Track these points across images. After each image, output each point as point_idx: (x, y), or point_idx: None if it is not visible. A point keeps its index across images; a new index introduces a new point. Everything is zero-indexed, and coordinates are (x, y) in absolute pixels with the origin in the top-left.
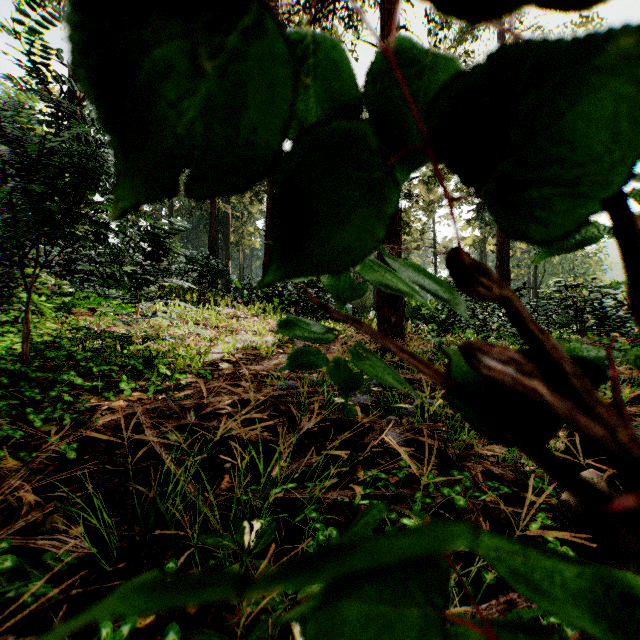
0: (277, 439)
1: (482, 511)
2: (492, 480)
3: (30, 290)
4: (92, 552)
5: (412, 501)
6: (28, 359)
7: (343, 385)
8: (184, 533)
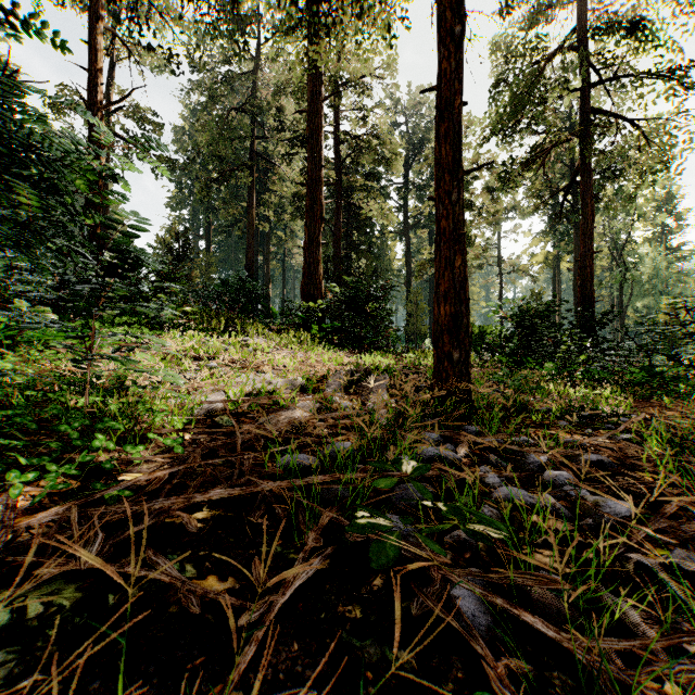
0: (244, 602)
1: None
2: None
3: None
4: None
5: None
6: None
7: None
8: None
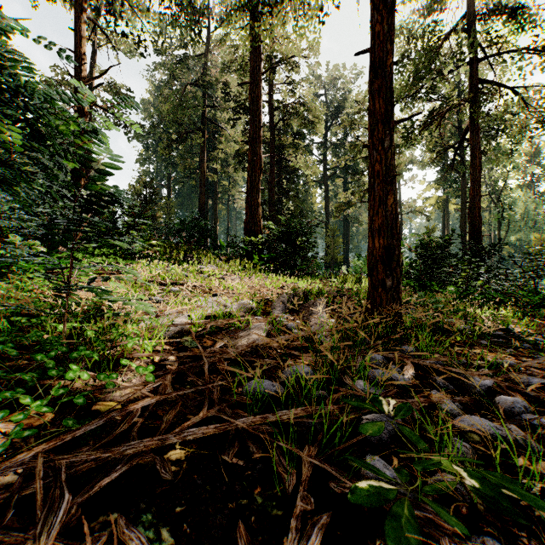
0: None
1: None
2: None
3: None
4: None
5: None
6: None
7: None
8: None
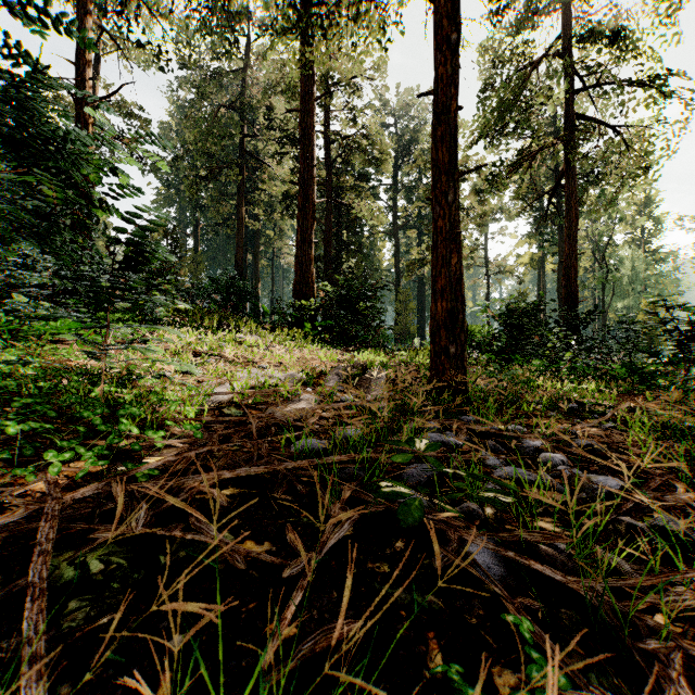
0: (283, 561)
1: None
2: None
3: None
4: None
5: None
6: None
7: None
8: None
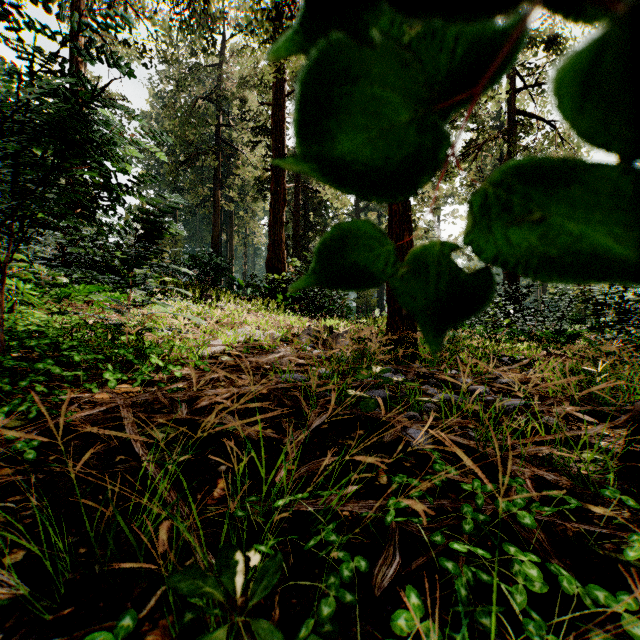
0: (282, 437)
1: (542, 528)
2: (542, 487)
3: (5, 269)
4: (23, 593)
5: (457, 516)
6: (3, 347)
7: (429, 313)
8: (153, 566)
